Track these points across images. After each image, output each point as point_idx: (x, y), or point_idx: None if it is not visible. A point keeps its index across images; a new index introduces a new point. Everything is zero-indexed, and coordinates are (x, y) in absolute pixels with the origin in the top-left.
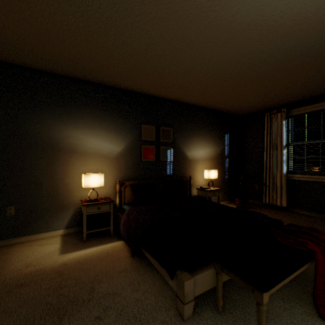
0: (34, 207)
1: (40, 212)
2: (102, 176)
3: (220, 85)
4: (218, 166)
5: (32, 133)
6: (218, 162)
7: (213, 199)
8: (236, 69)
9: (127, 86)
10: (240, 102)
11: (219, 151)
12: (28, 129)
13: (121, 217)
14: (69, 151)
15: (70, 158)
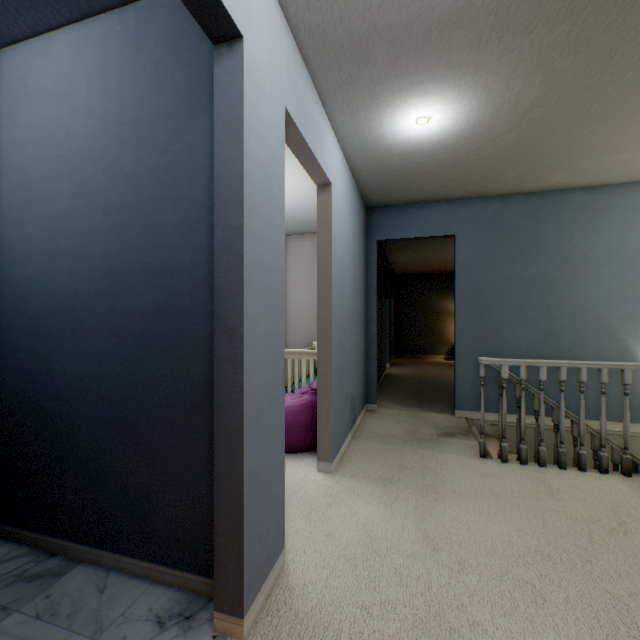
0: (430, 342)
1: (433, 344)
2: None
3: None
4: None
5: (430, 305)
6: None
7: None
8: None
9: None
10: None
11: None
12: (428, 303)
13: None
14: (446, 313)
15: (447, 317)
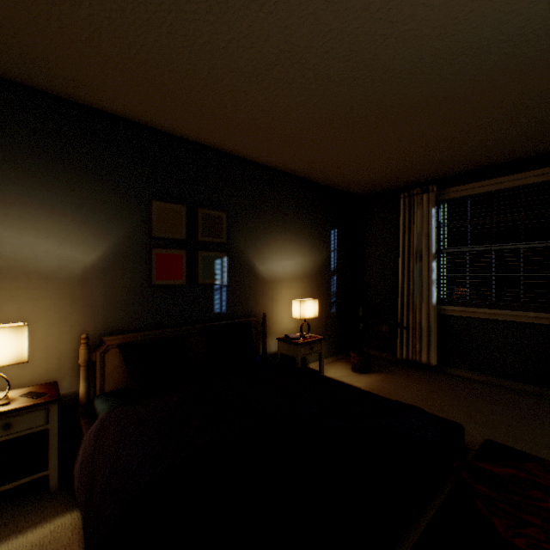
0: None
1: None
2: (22, 335)
3: (327, 125)
4: (318, 290)
5: None
6: (318, 282)
7: (309, 356)
8: (364, 86)
9: (111, 103)
10: (361, 168)
11: (320, 261)
12: None
13: (84, 436)
14: None
15: None
